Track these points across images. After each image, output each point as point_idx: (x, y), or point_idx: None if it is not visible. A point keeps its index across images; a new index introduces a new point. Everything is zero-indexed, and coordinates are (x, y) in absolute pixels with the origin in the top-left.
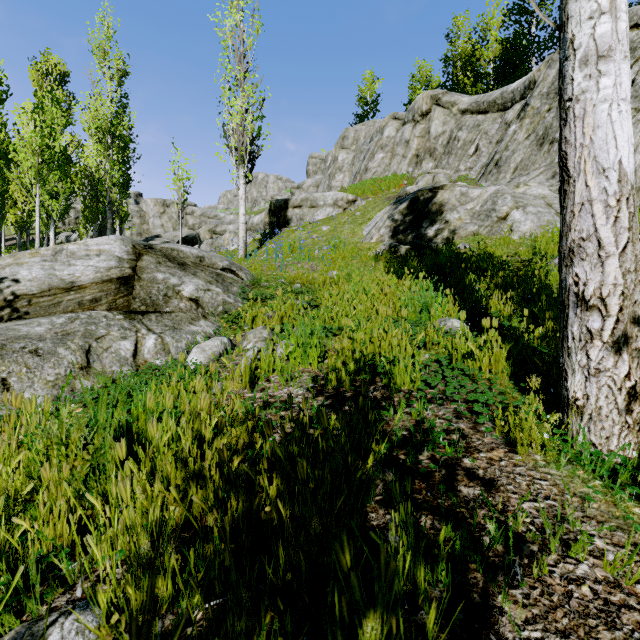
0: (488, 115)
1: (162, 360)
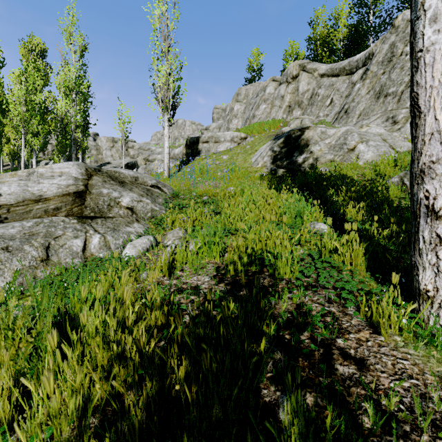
0: (339, 77)
1: (104, 253)
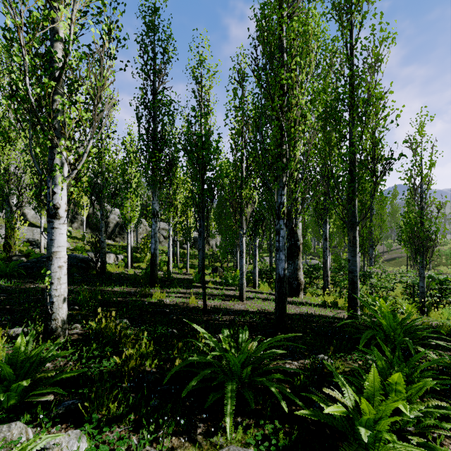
0: None
1: None
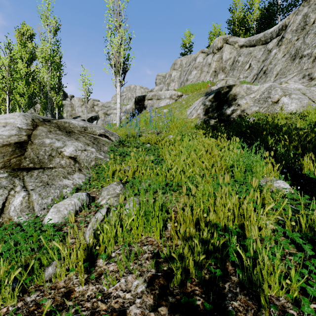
0: (256, 47)
1: (25, 217)
